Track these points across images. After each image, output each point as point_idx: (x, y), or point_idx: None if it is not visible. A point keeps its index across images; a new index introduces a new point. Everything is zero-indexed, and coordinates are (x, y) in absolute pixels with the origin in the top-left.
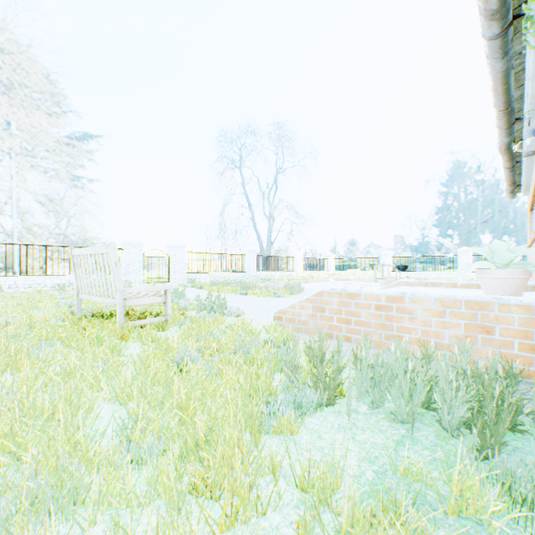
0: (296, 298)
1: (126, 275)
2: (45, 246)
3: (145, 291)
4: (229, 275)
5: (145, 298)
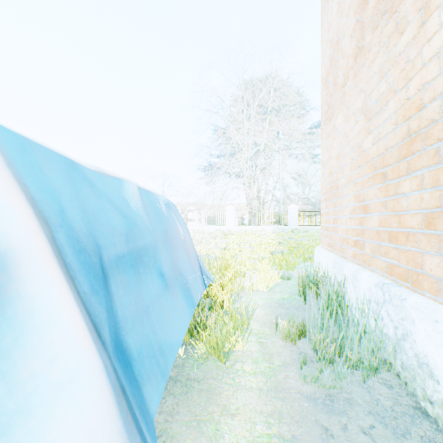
0: None
1: None
2: (319, 211)
3: None
4: None
5: None
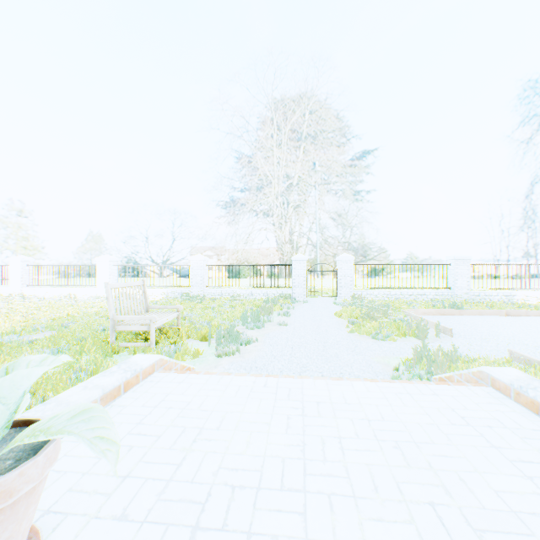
0: (393, 346)
1: (292, 288)
2: (238, 265)
3: (131, 320)
4: (416, 292)
5: (131, 325)
